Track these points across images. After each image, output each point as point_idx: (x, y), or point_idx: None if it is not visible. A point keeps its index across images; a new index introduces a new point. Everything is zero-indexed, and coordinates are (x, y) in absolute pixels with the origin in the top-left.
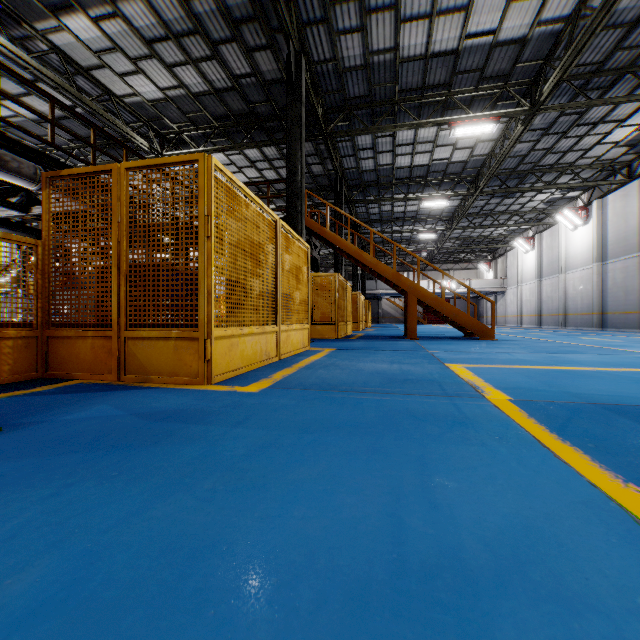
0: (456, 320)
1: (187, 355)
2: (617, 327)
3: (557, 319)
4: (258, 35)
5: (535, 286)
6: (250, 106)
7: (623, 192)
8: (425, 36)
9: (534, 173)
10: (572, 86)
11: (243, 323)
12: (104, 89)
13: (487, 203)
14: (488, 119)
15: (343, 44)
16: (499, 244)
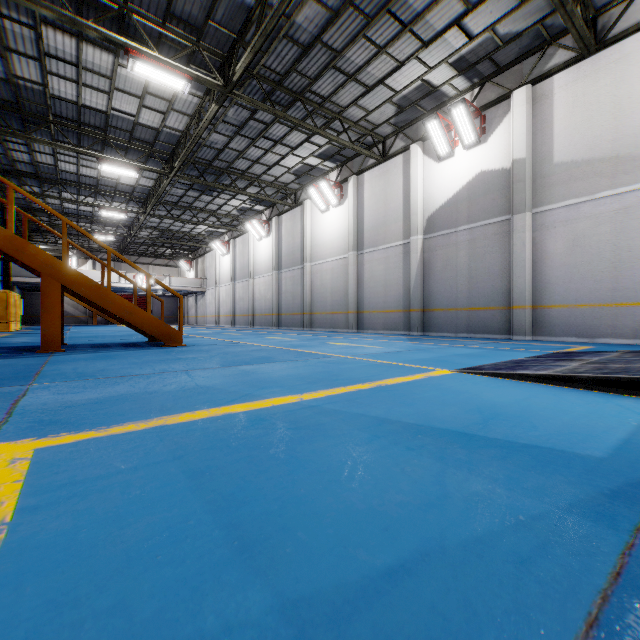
0: (130, 320)
1: None
2: (289, 326)
3: (248, 319)
4: None
5: (230, 288)
6: None
7: (293, 214)
8: None
9: (229, 174)
10: (261, 86)
11: None
12: None
13: (186, 194)
14: (178, 72)
15: None
16: (199, 243)
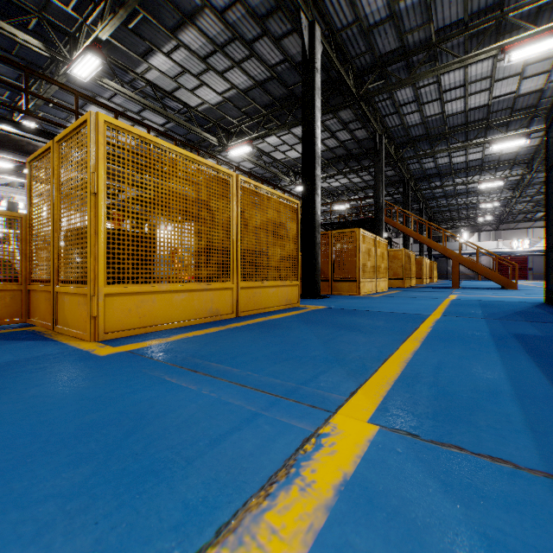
0: (487, 276)
1: (352, 287)
2: None
3: None
4: (357, 125)
5: None
6: (348, 151)
7: None
8: (462, 104)
9: None
10: None
11: (366, 278)
12: (273, 159)
13: None
14: (520, 136)
15: (407, 117)
16: None
